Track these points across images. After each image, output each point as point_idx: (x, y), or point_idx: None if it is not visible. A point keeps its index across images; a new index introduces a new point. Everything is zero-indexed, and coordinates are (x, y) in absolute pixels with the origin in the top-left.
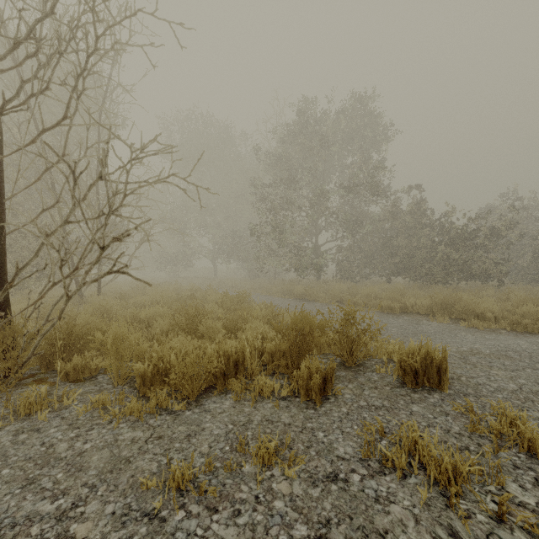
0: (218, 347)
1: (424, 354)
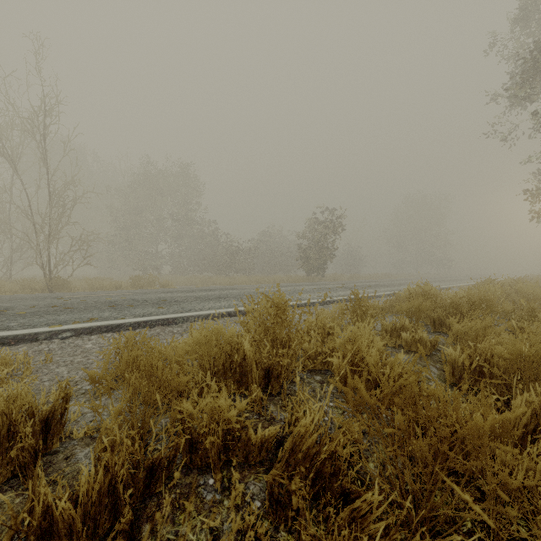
0: (116, 282)
1: (166, 282)
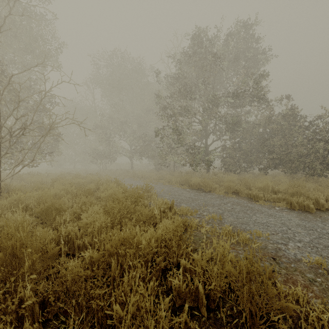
0: None
1: None
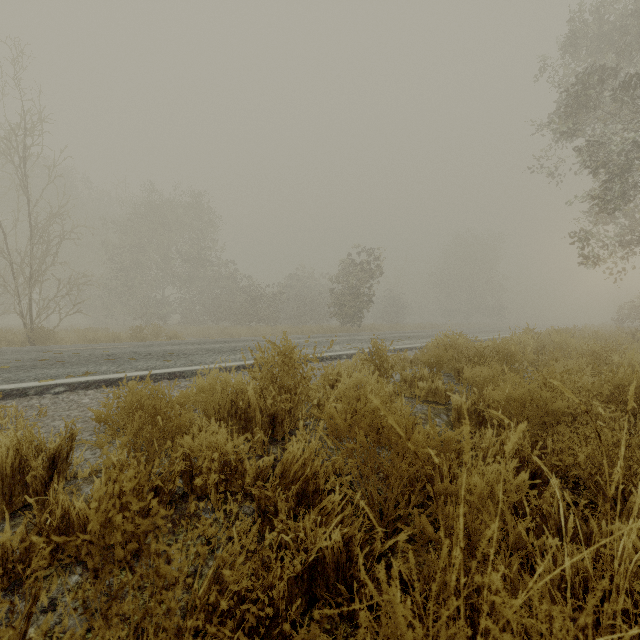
0: (113, 333)
1: (174, 334)
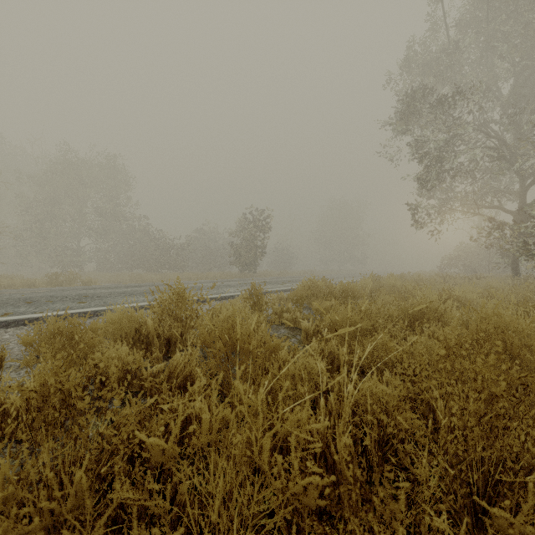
0: (28, 280)
1: (89, 280)
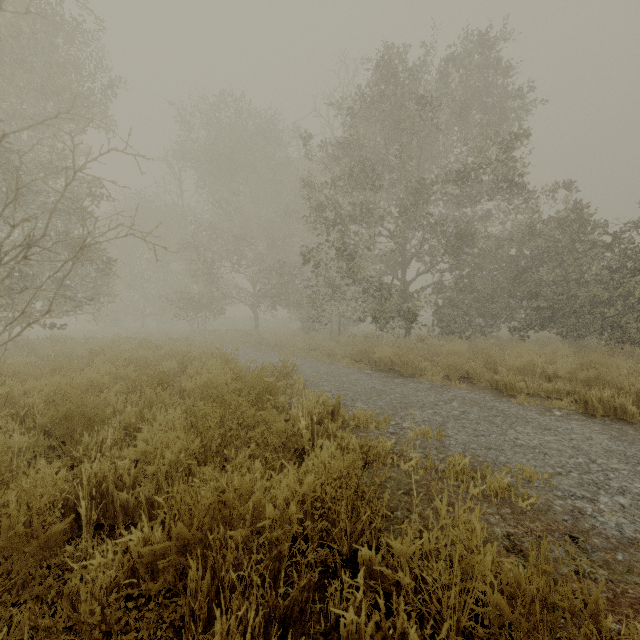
0: None
1: None
